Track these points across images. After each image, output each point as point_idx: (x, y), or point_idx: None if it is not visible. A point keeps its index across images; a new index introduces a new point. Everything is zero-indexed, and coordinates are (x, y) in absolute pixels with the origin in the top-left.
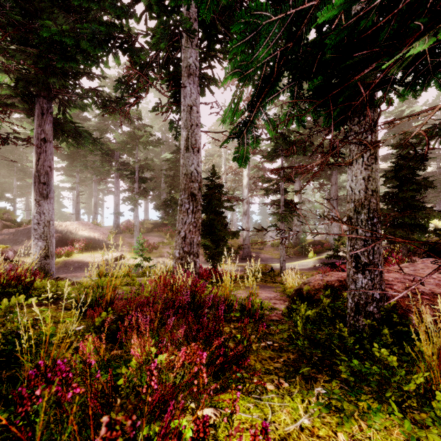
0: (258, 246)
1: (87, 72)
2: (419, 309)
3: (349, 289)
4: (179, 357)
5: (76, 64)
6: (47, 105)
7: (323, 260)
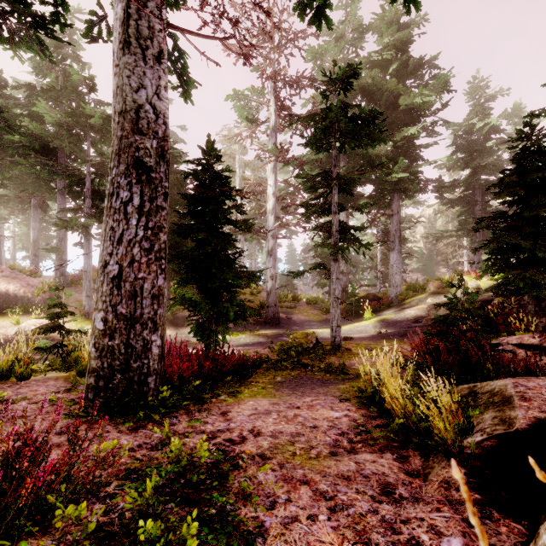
0: (289, 303)
1: None
2: None
3: None
4: None
5: None
6: None
7: (387, 322)
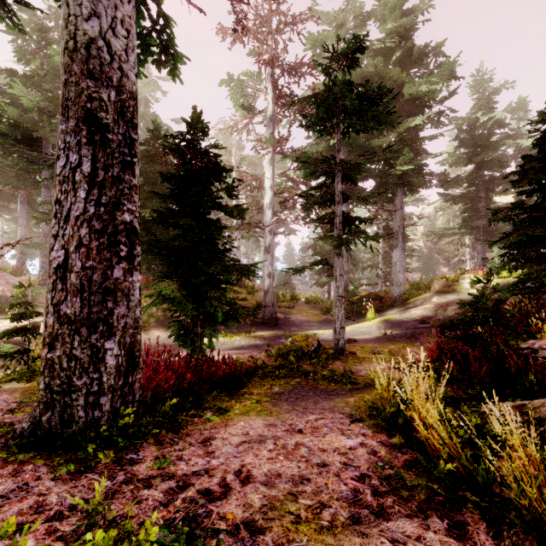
0: (287, 303)
1: None
2: None
3: None
4: None
5: None
6: None
7: (392, 322)
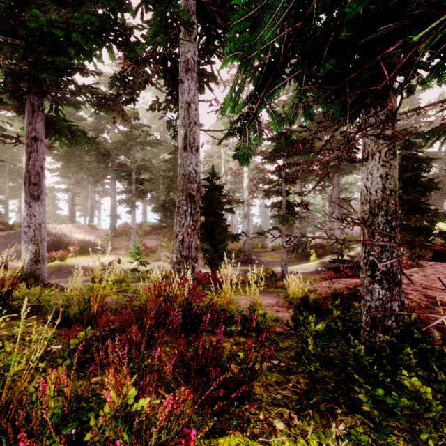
0: (259, 249)
1: (80, 68)
2: (442, 323)
3: (363, 300)
4: (164, 406)
5: (68, 58)
6: (39, 102)
7: (325, 263)
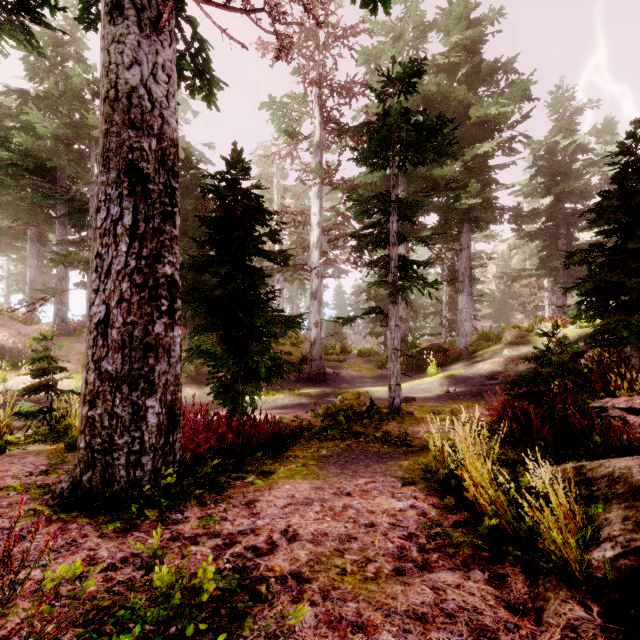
0: (337, 356)
1: None
2: None
3: None
4: None
5: None
6: None
7: (456, 378)
